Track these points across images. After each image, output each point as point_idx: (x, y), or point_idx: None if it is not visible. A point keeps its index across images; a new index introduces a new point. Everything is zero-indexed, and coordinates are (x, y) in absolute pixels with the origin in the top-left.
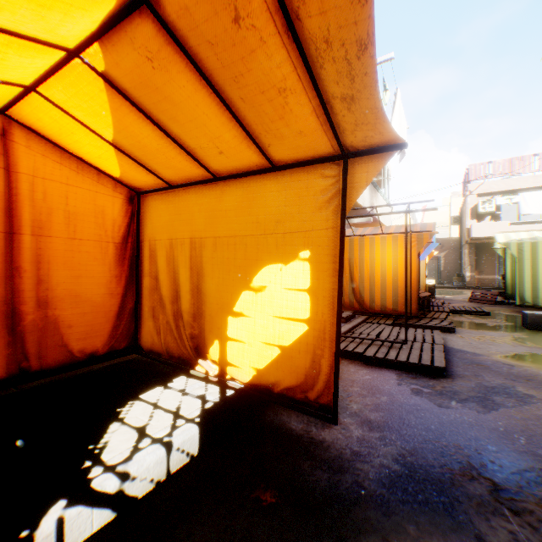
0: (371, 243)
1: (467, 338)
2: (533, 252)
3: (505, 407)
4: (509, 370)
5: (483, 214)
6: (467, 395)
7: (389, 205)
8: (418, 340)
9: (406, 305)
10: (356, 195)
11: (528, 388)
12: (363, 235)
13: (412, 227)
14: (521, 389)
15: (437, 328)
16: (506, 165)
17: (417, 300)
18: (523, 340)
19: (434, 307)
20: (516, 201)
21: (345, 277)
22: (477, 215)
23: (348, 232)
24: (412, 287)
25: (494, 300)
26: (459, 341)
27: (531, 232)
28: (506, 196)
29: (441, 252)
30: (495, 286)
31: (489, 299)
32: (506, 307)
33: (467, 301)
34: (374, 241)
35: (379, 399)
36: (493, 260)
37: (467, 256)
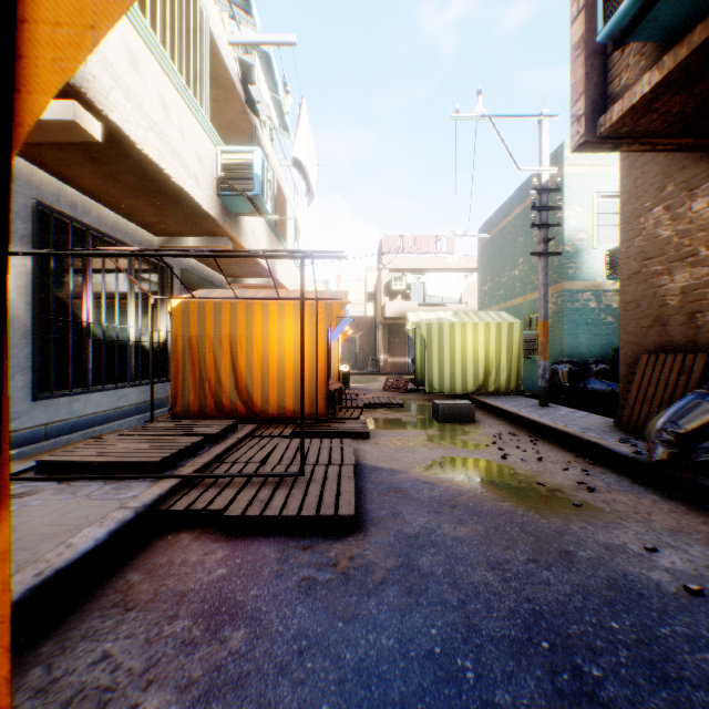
0: (264, 312)
1: (384, 444)
2: (441, 334)
3: (437, 580)
4: (432, 493)
5: (397, 292)
6: (385, 566)
7: (283, 251)
8: (323, 462)
9: (302, 411)
10: (60, 71)
11: (456, 523)
12: (251, 298)
13: (321, 294)
14: (449, 527)
15: (350, 432)
16: (415, 242)
17: (325, 395)
18: (439, 438)
19: (348, 402)
20: (423, 282)
21: (223, 364)
22: (391, 292)
23: (232, 294)
24: (319, 377)
25: (407, 387)
26: (374, 451)
27: (439, 312)
28: (416, 275)
29: (357, 333)
30: (407, 371)
31: (402, 386)
32: (417, 395)
33: (382, 389)
34: (269, 310)
35: (227, 643)
36: (405, 343)
37: (381, 337)
